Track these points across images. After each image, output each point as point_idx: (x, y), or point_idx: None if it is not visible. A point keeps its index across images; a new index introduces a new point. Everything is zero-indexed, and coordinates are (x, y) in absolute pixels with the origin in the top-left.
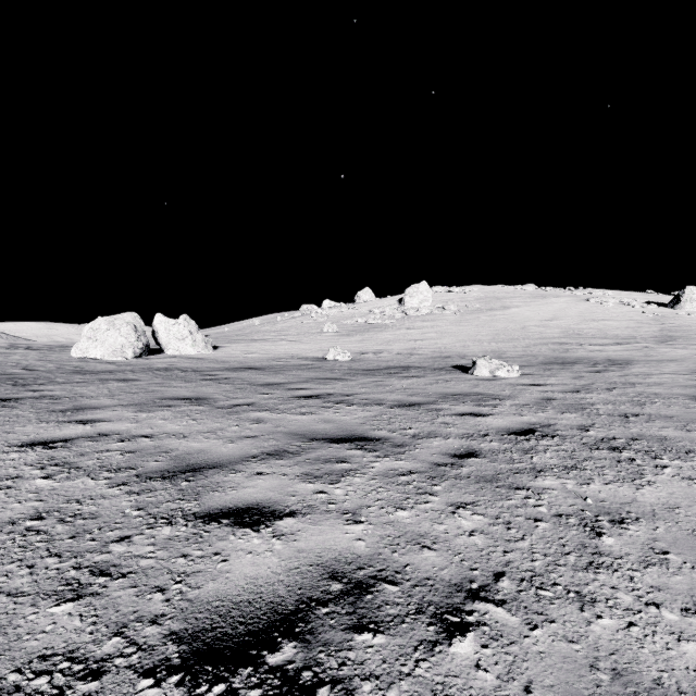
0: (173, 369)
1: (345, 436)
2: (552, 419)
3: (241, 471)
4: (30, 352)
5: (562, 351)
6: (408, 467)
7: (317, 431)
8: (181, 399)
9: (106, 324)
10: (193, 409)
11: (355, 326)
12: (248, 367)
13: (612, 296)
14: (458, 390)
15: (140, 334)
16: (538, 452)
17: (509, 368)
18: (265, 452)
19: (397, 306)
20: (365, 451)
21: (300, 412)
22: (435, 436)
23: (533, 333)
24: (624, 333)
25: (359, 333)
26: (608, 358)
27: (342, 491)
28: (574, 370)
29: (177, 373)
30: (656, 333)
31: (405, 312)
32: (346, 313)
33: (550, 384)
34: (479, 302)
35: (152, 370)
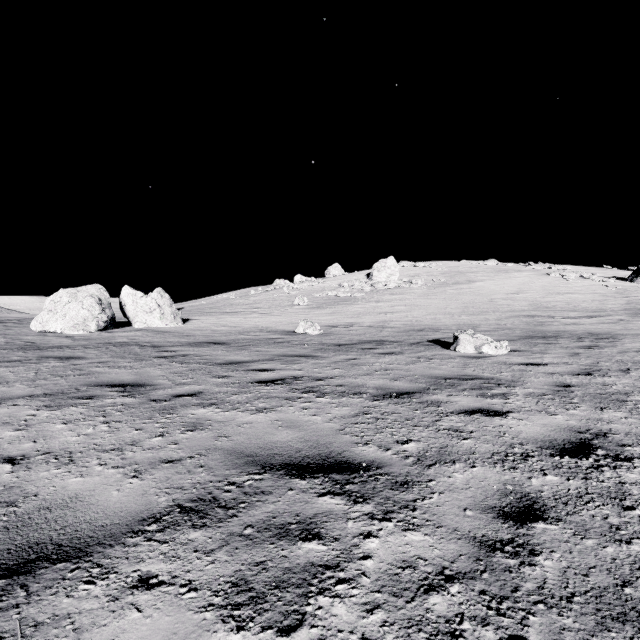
0: (131, 344)
1: (314, 459)
2: (598, 421)
3: (111, 572)
4: None
5: (537, 324)
6: (433, 554)
7: (273, 446)
8: (113, 386)
9: (67, 296)
10: (118, 402)
11: (325, 299)
12: (213, 341)
13: (571, 270)
14: (448, 372)
15: (105, 306)
16: None
17: (497, 343)
18: (179, 505)
19: (366, 280)
20: (349, 501)
21: (256, 408)
22: (451, 459)
23: (501, 306)
24: (592, 306)
25: (329, 306)
26: (588, 331)
27: None
28: (563, 345)
29: (133, 349)
30: (624, 306)
31: (373, 286)
32: (316, 287)
33: (549, 363)
34: (444, 276)
35: (108, 345)
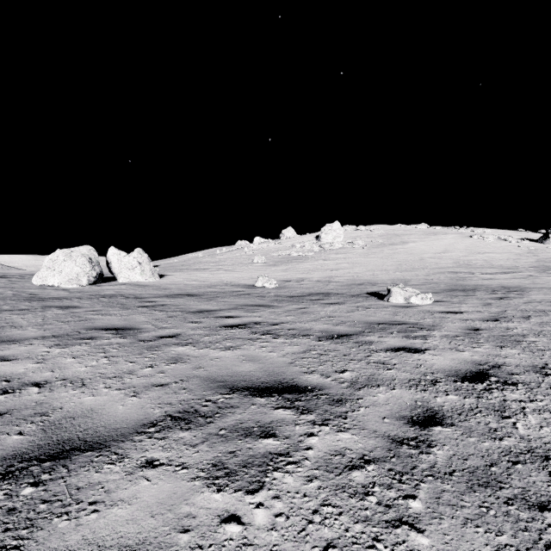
0: (118, 295)
1: (271, 384)
2: (496, 356)
3: (125, 457)
4: (0, 280)
5: (459, 279)
6: (357, 446)
7: (239, 375)
8: (107, 329)
9: (63, 256)
10: (113, 342)
11: (280, 258)
12: (186, 293)
13: (491, 233)
14: (380, 319)
15: (94, 264)
16: (517, 415)
17: (423, 295)
18: (170, 415)
19: (315, 241)
20: (297, 413)
21: (224, 346)
22: (377, 384)
23: (430, 263)
24: (507, 263)
25: (284, 263)
26: (502, 285)
27: (265, 514)
28: (478, 297)
29: (120, 300)
30: (534, 263)
31: (321, 246)
32: (273, 247)
33: (465, 311)
34: (382, 238)
35: (98, 296)
